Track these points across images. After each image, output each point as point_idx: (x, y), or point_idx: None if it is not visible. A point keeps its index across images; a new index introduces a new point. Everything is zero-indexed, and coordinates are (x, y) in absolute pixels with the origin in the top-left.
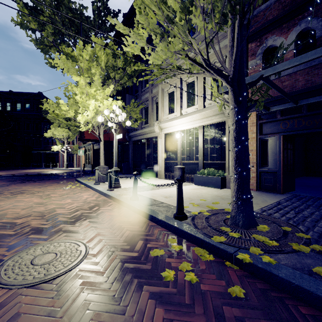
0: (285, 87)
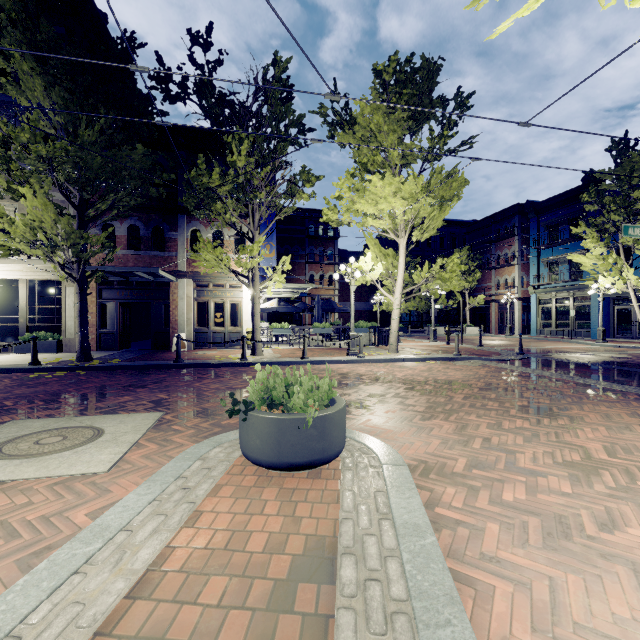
0: (121, 263)
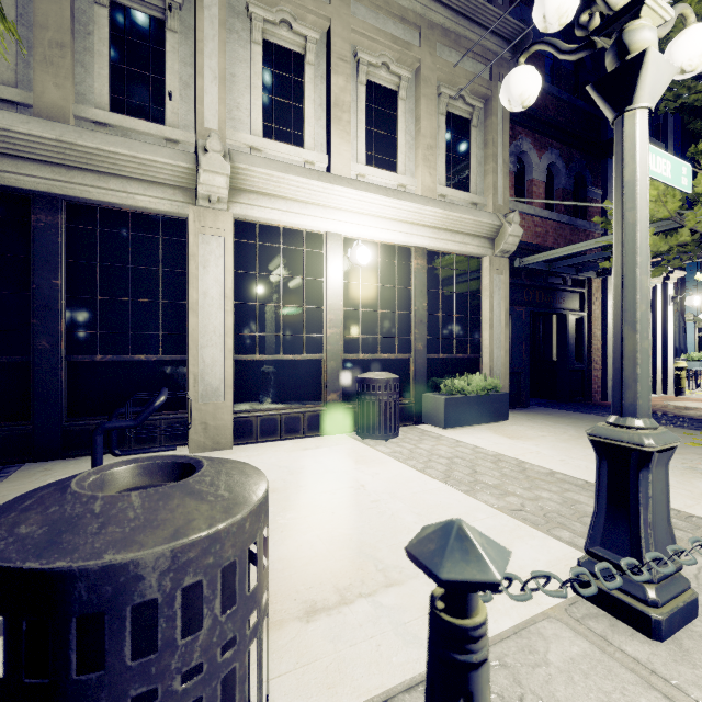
0: (538, 236)
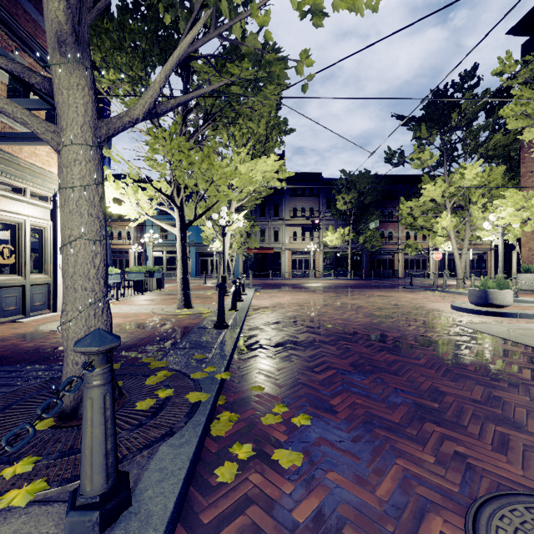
0: None
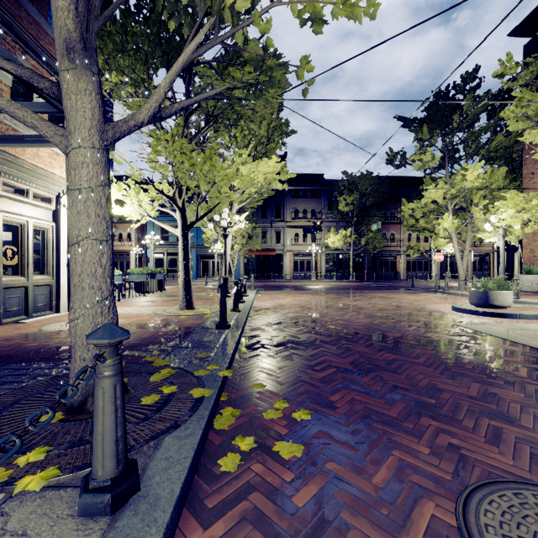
0: None
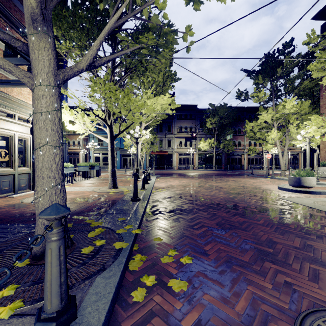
0: None
